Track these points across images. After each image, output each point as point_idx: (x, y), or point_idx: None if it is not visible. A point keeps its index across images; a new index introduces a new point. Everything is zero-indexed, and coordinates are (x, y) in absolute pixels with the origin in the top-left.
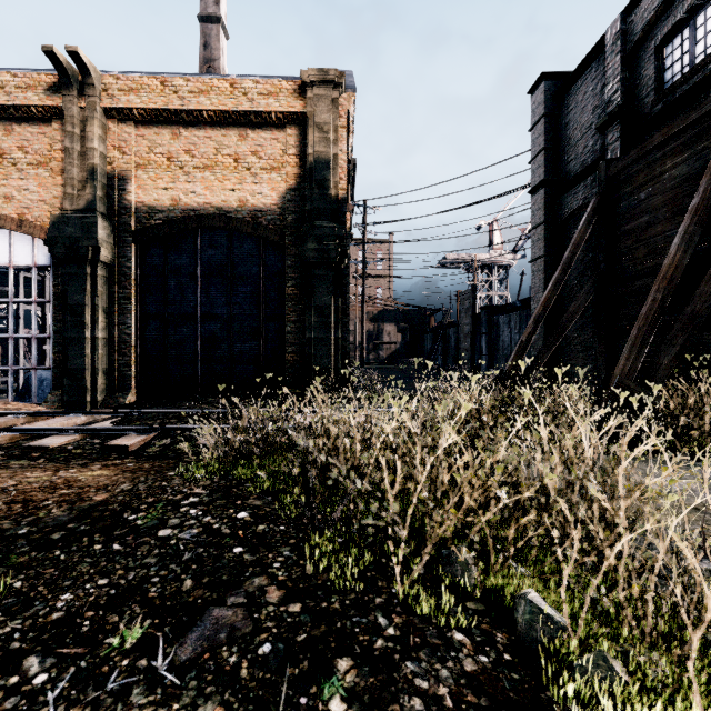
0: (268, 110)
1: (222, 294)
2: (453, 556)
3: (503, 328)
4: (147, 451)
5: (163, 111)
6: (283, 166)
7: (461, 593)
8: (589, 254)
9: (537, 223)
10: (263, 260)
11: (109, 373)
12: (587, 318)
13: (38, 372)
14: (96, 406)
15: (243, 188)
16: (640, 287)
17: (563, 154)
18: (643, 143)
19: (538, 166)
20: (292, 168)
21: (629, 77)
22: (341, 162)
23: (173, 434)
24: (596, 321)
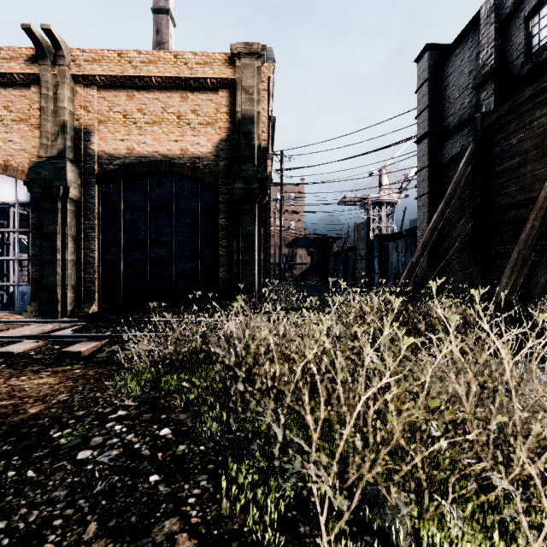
0: (204, 76)
1: (168, 225)
2: (382, 497)
3: (392, 252)
4: (96, 356)
5: (120, 77)
6: (217, 121)
7: (392, 543)
8: (466, 191)
9: (421, 167)
10: (201, 197)
11: (77, 288)
12: (464, 243)
13: (20, 287)
14: (65, 314)
15: (184, 139)
16: (512, 217)
17: (444, 111)
18: (515, 97)
19: (422, 120)
20: (224, 123)
21: (501, 44)
22: (263, 118)
23: (121, 341)
24: (471, 246)
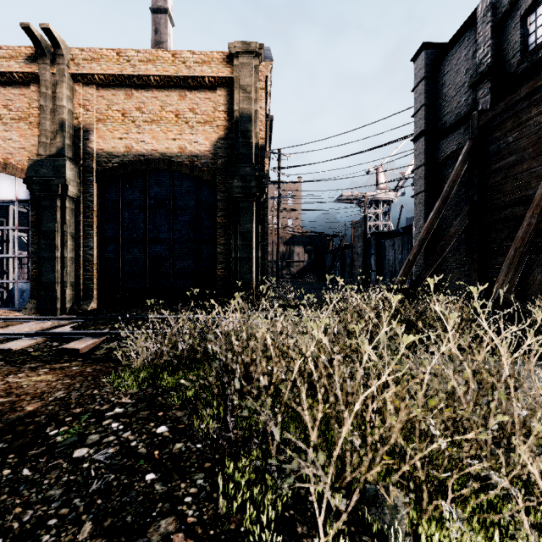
0: (202, 75)
1: (166, 223)
2: (380, 496)
3: (389, 249)
4: (95, 353)
5: (119, 76)
6: (215, 120)
7: None
8: (462, 189)
9: (418, 165)
10: (199, 195)
11: (75, 286)
12: (460, 241)
13: (19, 285)
14: (64, 311)
15: (183, 138)
16: (508, 215)
17: (440, 109)
18: (511, 96)
19: (419, 118)
20: (222, 121)
21: (497, 42)
22: (261, 117)
23: (119, 338)
24: (468, 244)
